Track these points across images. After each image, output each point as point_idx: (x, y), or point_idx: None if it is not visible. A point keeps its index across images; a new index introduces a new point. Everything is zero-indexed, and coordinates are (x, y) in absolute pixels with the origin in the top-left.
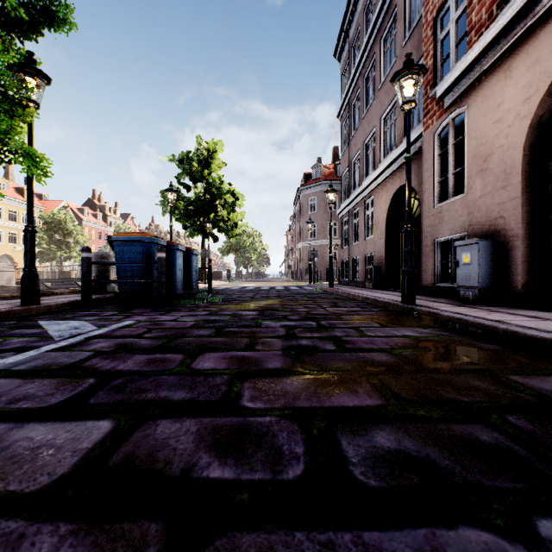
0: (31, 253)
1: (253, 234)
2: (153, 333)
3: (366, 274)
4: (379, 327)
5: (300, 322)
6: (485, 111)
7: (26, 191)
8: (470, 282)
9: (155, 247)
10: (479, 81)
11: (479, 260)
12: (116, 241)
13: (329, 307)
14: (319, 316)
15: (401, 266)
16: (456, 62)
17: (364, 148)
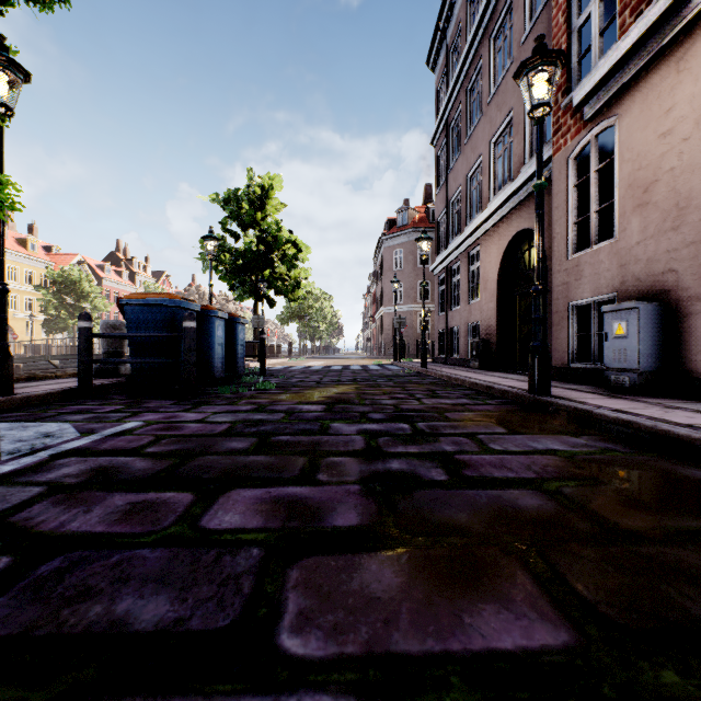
0: (0, 321)
1: (321, 297)
2: (160, 445)
3: (470, 350)
4: (507, 433)
5: (386, 424)
6: (645, 121)
7: (30, 241)
8: (626, 363)
9: (183, 313)
10: (637, 79)
11: (639, 332)
12: (128, 306)
13: (426, 398)
14: (413, 414)
15: (518, 338)
16: (601, 57)
17: (467, 183)
